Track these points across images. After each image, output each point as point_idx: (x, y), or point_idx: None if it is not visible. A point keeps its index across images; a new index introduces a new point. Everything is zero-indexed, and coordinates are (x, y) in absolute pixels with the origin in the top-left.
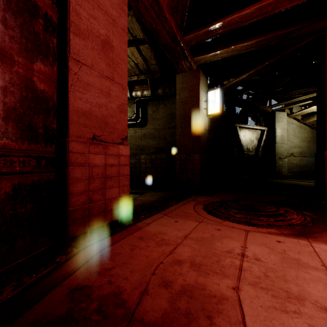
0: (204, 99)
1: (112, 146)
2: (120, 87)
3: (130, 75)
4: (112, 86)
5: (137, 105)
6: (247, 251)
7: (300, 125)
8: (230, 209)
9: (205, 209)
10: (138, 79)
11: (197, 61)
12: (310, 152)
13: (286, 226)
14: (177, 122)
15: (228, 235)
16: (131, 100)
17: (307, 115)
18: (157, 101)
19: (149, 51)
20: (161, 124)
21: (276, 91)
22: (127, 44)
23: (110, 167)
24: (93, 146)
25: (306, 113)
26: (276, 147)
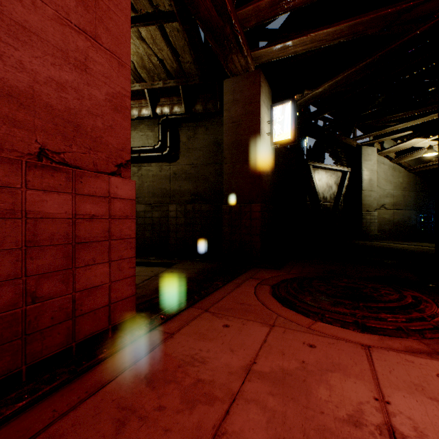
0: (266, 119)
1: (92, 177)
2: (113, 60)
3: (152, 81)
4: (92, 52)
5: (163, 127)
6: (395, 417)
7: (393, 166)
8: (320, 296)
9: (275, 295)
10: (165, 86)
11: (257, 58)
12: (406, 203)
13: (433, 332)
14: (225, 153)
15: (335, 361)
16: (154, 121)
17: (403, 152)
18: (195, 123)
19: (182, 37)
20: (200, 157)
21: (368, 113)
22: (144, 21)
23: (88, 222)
24: (40, 174)
25: (401, 150)
26: (363, 196)
